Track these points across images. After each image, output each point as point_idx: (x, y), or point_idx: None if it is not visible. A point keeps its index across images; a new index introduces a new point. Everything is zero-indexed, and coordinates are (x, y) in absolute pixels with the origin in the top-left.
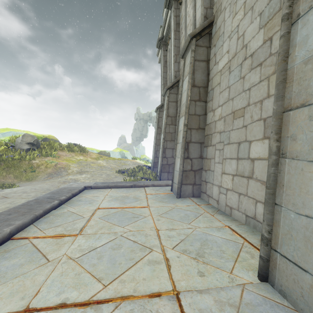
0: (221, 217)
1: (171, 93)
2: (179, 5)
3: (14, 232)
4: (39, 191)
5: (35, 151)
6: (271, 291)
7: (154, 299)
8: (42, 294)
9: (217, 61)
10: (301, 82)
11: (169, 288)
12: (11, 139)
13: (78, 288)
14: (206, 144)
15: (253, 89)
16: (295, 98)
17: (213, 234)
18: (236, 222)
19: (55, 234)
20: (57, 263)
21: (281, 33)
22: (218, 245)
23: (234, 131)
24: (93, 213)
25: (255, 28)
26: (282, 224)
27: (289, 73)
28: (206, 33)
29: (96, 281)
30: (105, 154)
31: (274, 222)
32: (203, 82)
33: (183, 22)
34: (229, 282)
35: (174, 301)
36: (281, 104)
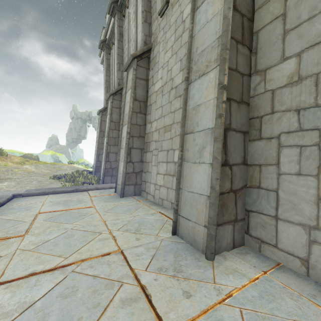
0: (155, 207)
1: (115, 99)
2: (122, 17)
3: None
4: None
5: None
6: (176, 238)
7: (106, 256)
8: (9, 273)
9: (154, 83)
10: (191, 119)
11: (116, 249)
12: None
13: (42, 263)
14: (145, 150)
15: (176, 113)
16: (189, 127)
17: (148, 217)
18: (165, 209)
19: None
20: (13, 256)
21: (184, 87)
22: (151, 223)
23: (165, 141)
24: (35, 218)
25: (178, 69)
26: (182, 199)
27: (187, 112)
28: (146, 57)
29: (57, 257)
30: (32, 158)
31: (179, 199)
32: (143, 98)
33: (126, 35)
34: (155, 239)
35: (119, 254)
36: (183, 130)
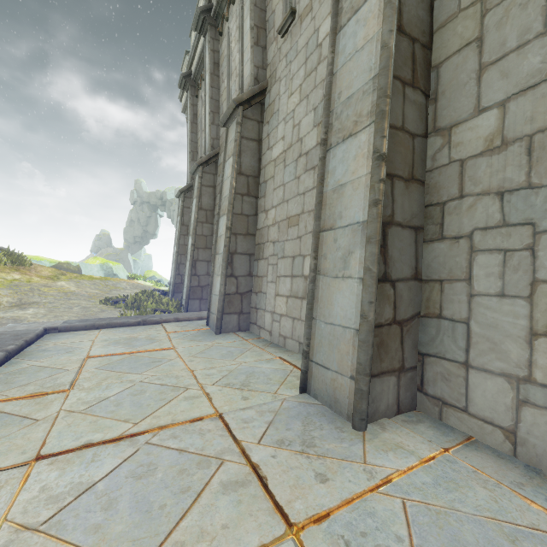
0: (273, 350)
1: (206, 172)
2: (218, 35)
3: None
4: None
5: None
6: (307, 397)
7: (196, 423)
8: (52, 443)
9: (271, 145)
10: (331, 207)
11: (211, 412)
12: None
13: (101, 431)
14: (257, 256)
15: (307, 195)
16: (327, 220)
17: (261, 366)
18: (289, 353)
19: (29, 394)
20: (55, 419)
21: (320, 156)
22: (266, 375)
23: (289, 242)
24: (82, 364)
25: (310, 123)
26: (317, 335)
27: (324, 196)
28: (257, 103)
29: (122, 422)
30: (70, 270)
31: (311, 335)
32: (253, 170)
33: (225, 65)
34: (272, 399)
35: (217, 420)
36: (318, 225)
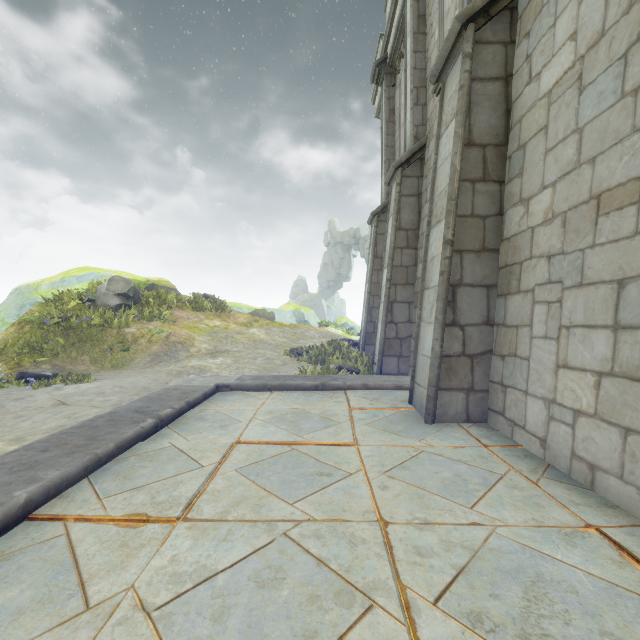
0: (564, 493)
1: (407, 176)
2: None
3: (39, 501)
4: (129, 392)
5: (132, 310)
6: None
7: None
8: None
9: (536, 71)
10: None
11: None
12: (91, 286)
13: None
14: (502, 288)
15: None
16: None
17: (555, 554)
18: (618, 515)
19: (127, 515)
20: (105, 622)
21: None
22: (586, 607)
23: (602, 248)
24: (225, 456)
25: None
26: None
27: None
28: (503, 9)
29: None
30: (264, 316)
31: None
32: (493, 134)
33: (435, 8)
34: None
35: None
36: None
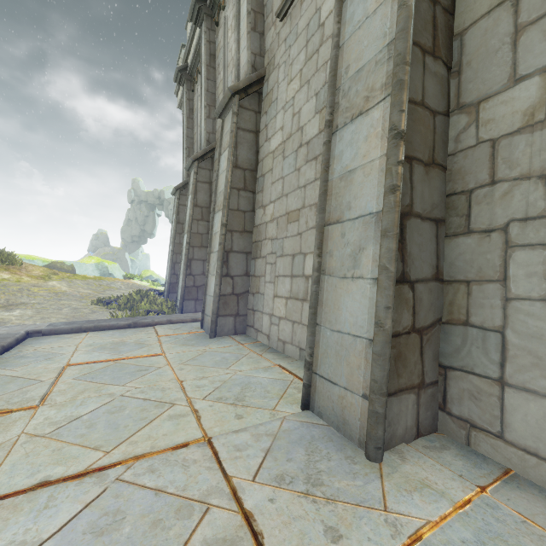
0: (272, 356)
1: (202, 168)
2: (214, 25)
3: None
4: None
5: None
6: (310, 416)
7: (180, 450)
8: (1, 481)
9: (269, 136)
10: (337, 198)
11: (199, 436)
12: None
13: (63, 463)
14: (254, 254)
15: (309, 188)
16: (333, 212)
17: (258, 375)
18: (289, 359)
19: None
20: (13, 446)
21: (324, 139)
22: (263, 386)
23: (289, 239)
24: (60, 374)
25: (311, 110)
26: (321, 344)
27: (330, 185)
28: (255, 92)
29: (91, 451)
30: (63, 269)
31: (315, 343)
32: (250, 163)
33: (221, 56)
34: (270, 418)
35: (205, 447)
36: (323, 217)
